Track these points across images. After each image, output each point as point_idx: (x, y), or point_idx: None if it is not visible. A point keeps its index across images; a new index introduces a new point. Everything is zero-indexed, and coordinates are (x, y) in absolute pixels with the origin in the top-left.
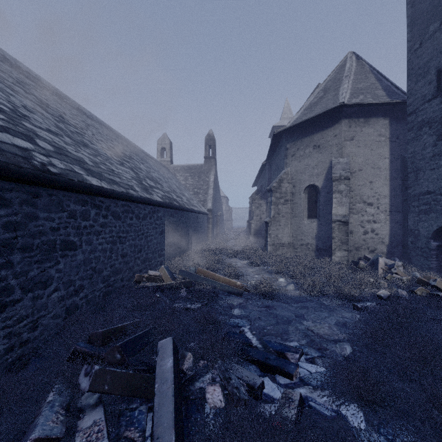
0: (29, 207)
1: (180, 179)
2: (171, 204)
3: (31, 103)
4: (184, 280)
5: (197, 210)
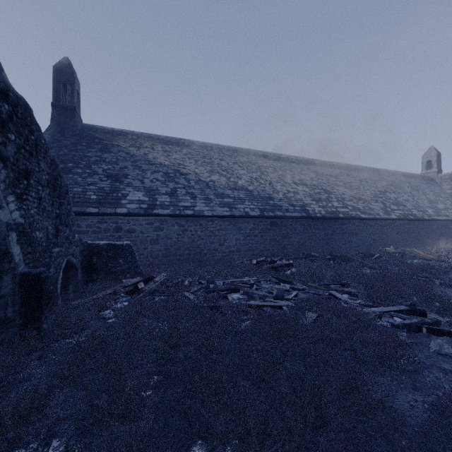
0: (348, 224)
1: (446, 188)
2: (405, 218)
3: (342, 188)
4: (398, 251)
5: (443, 219)
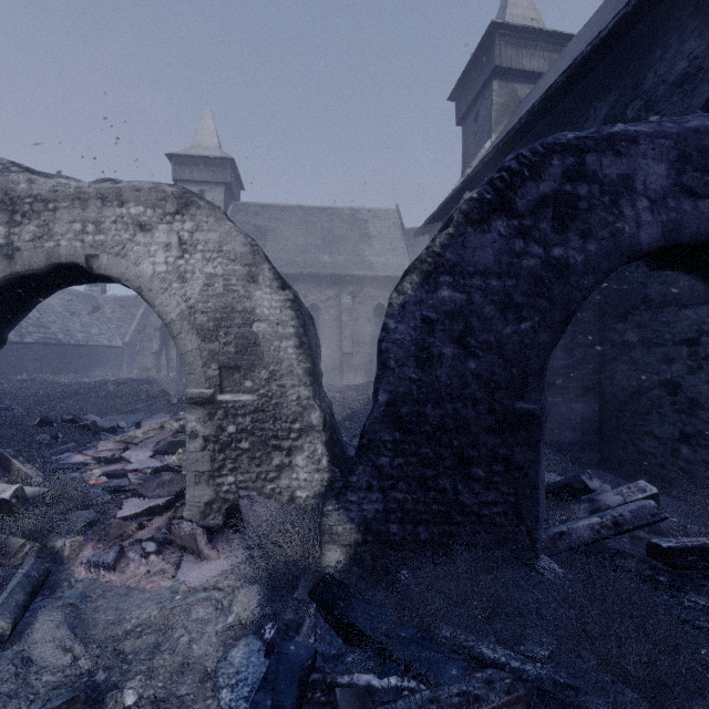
0: None
1: (107, 311)
2: (46, 343)
3: None
4: (31, 378)
5: (94, 345)
